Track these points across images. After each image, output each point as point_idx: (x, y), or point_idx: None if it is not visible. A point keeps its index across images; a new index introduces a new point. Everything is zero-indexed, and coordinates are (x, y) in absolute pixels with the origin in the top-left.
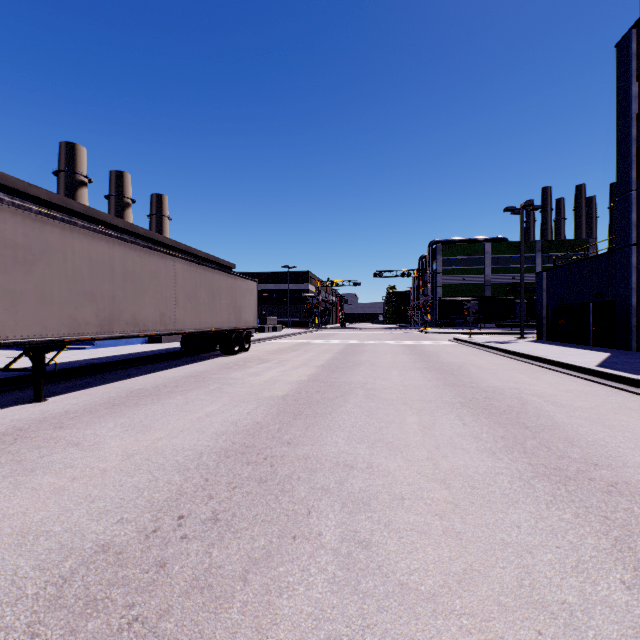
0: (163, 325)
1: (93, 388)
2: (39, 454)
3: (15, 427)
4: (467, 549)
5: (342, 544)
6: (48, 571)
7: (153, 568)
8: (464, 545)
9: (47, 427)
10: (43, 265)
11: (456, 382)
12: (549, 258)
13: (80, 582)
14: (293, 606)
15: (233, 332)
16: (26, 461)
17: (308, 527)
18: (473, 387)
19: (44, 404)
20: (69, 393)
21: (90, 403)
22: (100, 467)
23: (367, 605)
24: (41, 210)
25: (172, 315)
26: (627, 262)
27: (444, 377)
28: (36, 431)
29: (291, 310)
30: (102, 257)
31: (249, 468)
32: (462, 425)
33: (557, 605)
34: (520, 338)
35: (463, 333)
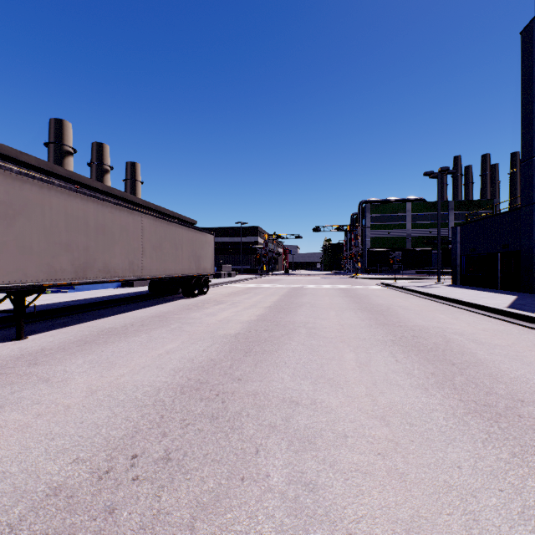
0: (132, 272)
1: (69, 327)
2: (10, 390)
3: None
4: (412, 492)
5: (289, 487)
6: None
7: (101, 514)
8: (408, 488)
9: (22, 364)
10: (23, 219)
11: (386, 321)
12: (460, 215)
13: (26, 531)
14: None
15: (193, 278)
16: None
17: (256, 467)
18: (401, 326)
19: (24, 342)
20: (47, 331)
21: (64, 341)
22: (64, 403)
23: None
24: (21, 170)
25: (140, 263)
26: (531, 218)
27: (375, 317)
28: (12, 367)
29: (243, 259)
30: (77, 212)
31: (202, 404)
32: (395, 362)
33: None
34: (437, 283)
35: (388, 278)
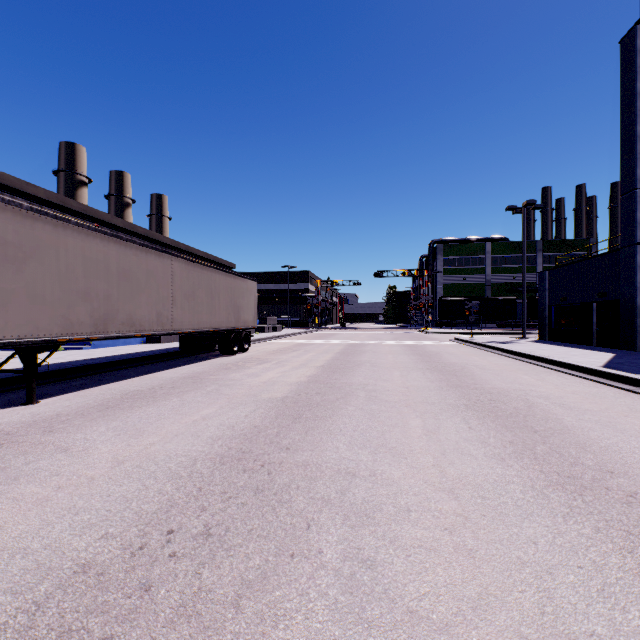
0: (160, 325)
1: (87, 389)
2: (25, 460)
3: (3, 431)
4: (481, 569)
5: (344, 563)
6: (21, 596)
7: (136, 592)
8: (477, 565)
9: (36, 431)
10: (34, 263)
11: (459, 383)
12: (550, 258)
13: (55, 609)
14: (290, 639)
15: (232, 332)
16: (10, 468)
17: (307, 543)
18: (477, 388)
19: (35, 406)
20: (62, 395)
21: (83, 405)
22: (88, 475)
23: (373, 637)
24: (32, 206)
25: (169, 315)
26: (631, 261)
27: (447, 378)
28: (24, 435)
29: (291, 310)
30: (97, 255)
31: (245, 476)
32: (468, 429)
33: (585, 637)
34: (522, 338)
35: (464, 333)
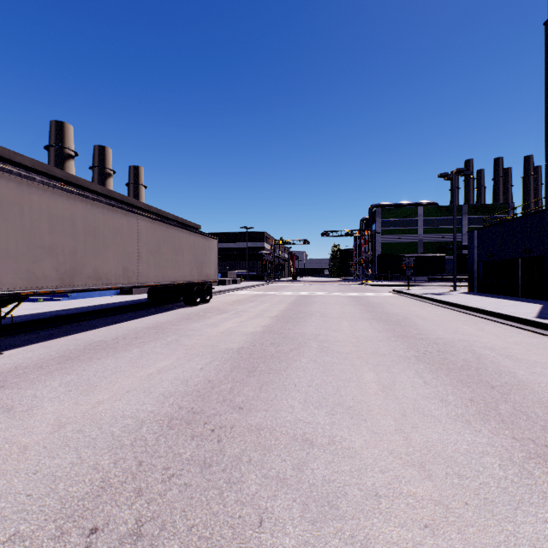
0: (126, 279)
1: (54, 340)
2: None
3: None
4: None
5: None
6: None
7: None
8: None
9: None
10: None
11: (405, 333)
12: (474, 220)
13: None
14: None
15: (195, 285)
16: None
17: None
18: (423, 339)
19: None
20: (28, 345)
21: (44, 357)
22: (21, 443)
23: None
24: None
25: (135, 269)
26: None
27: (392, 328)
28: None
29: (249, 265)
30: (62, 213)
31: (193, 444)
32: (424, 384)
33: None
34: (453, 290)
35: (400, 285)
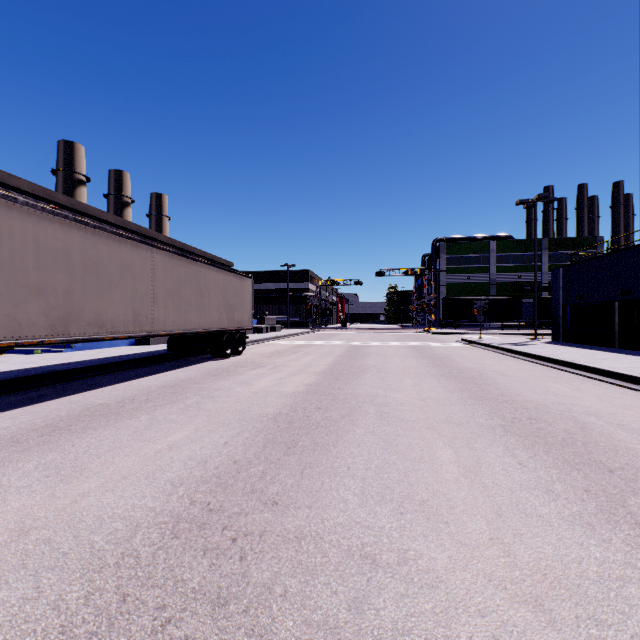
0: (138, 326)
1: (43, 403)
2: None
3: None
4: None
5: None
6: None
7: None
8: None
9: None
10: None
11: (484, 394)
12: (556, 256)
13: None
14: None
15: (225, 333)
16: None
17: None
18: (507, 402)
19: None
20: (9, 411)
21: (25, 426)
22: None
23: None
24: None
25: (149, 314)
26: None
27: (467, 387)
28: None
29: (291, 310)
30: (54, 243)
31: (204, 564)
32: (519, 466)
33: None
34: (534, 339)
35: (469, 334)
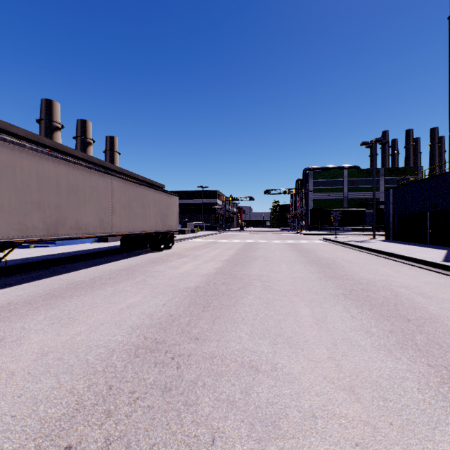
0: (102, 229)
1: (41, 280)
2: None
3: None
4: None
5: None
6: None
7: None
8: None
9: None
10: None
11: (334, 274)
12: (390, 180)
13: None
14: None
15: (160, 234)
16: None
17: None
18: (349, 279)
19: None
20: (20, 285)
21: (33, 294)
22: (9, 369)
23: None
24: None
25: (110, 221)
26: None
27: (323, 270)
28: None
29: (204, 218)
30: (49, 174)
31: (155, 371)
32: (351, 318)
33: None
34: (372, 238)
35: (329, 234)
